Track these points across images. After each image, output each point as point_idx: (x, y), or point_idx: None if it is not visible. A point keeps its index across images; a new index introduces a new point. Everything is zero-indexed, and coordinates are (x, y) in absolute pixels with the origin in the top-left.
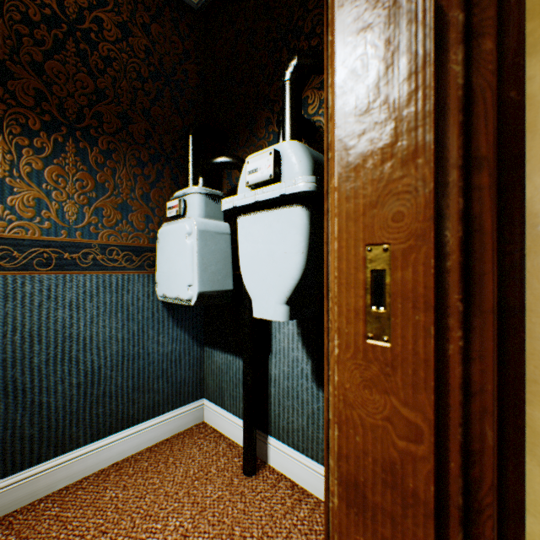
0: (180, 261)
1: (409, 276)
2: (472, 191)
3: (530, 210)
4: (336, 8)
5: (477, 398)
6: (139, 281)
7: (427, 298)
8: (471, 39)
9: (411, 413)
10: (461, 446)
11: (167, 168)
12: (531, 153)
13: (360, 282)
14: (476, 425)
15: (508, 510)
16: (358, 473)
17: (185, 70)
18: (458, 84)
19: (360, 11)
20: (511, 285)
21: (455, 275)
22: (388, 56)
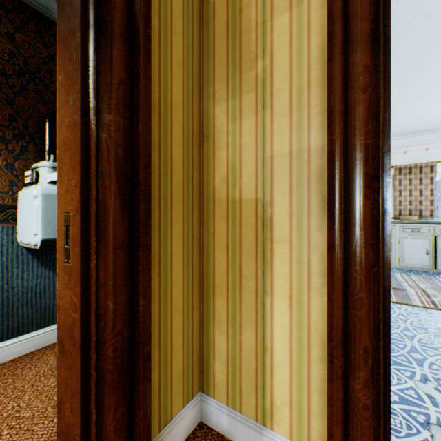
0: (30, 216)
1: (75, 229)
2: (100, 188)
3: (217, 190)
4: (58, 81)
5: (104, 288)
6: (4, 231)
7: (79, 240)
8: (100, 114)
9: (76, 298)
10: (96, 312)
11: (32, 144)
12: (217, 158)
13: (64, 232)
14: (103, 301)
15: (136, 344)
16: (63, 335)
17: (50, 70)
18: (95, 135)
19: (64, 87)
20: (137, 233)
21: (94, 228)
22: (71, 115)
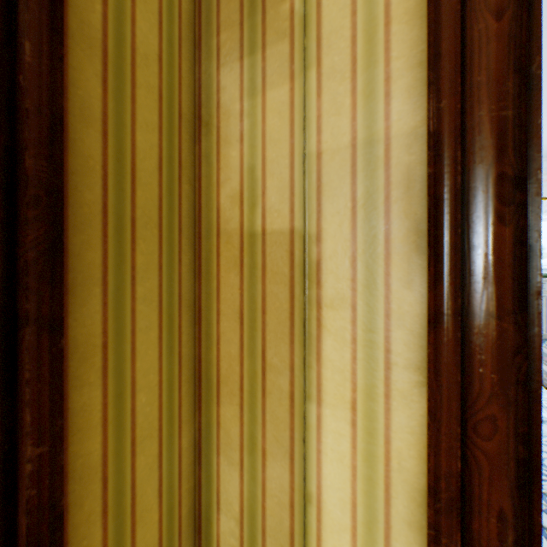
0: None
1: None
2: None
3: (224, 217)
4: None
5: None
6: None
7: None
8: None
9: None
10: None
11: None
12: (224, 161)
13: None
14: None
15: None
16: None
17: None
18: None
19: None
20: (22, 294)
21: None
22: None
